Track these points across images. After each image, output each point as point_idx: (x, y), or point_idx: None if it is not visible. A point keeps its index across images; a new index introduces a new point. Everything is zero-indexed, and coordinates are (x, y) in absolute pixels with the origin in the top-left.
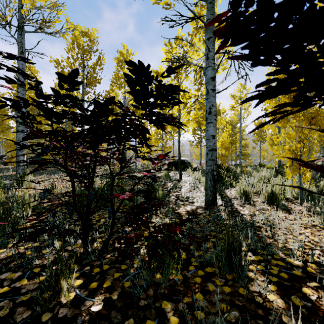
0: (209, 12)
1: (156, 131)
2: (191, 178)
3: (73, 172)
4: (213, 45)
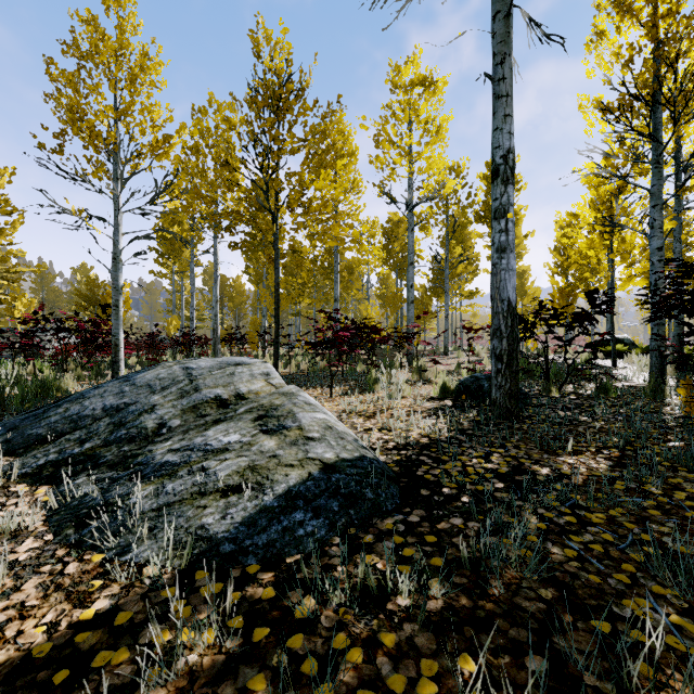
0: (654, 178)
1: (562, 292)
2: (635, 366)
3: (560, 340)
4: (660, 212)
